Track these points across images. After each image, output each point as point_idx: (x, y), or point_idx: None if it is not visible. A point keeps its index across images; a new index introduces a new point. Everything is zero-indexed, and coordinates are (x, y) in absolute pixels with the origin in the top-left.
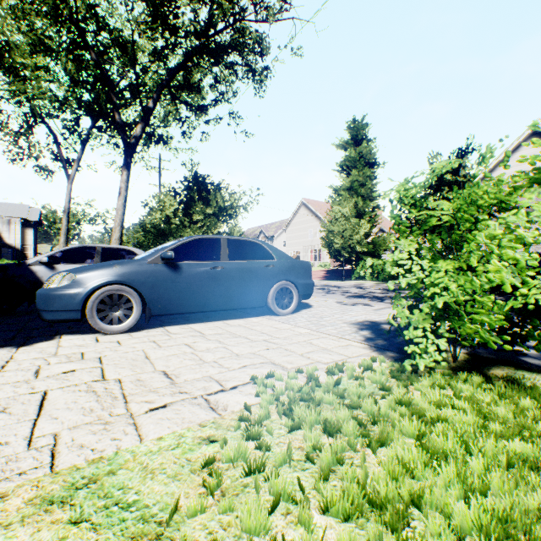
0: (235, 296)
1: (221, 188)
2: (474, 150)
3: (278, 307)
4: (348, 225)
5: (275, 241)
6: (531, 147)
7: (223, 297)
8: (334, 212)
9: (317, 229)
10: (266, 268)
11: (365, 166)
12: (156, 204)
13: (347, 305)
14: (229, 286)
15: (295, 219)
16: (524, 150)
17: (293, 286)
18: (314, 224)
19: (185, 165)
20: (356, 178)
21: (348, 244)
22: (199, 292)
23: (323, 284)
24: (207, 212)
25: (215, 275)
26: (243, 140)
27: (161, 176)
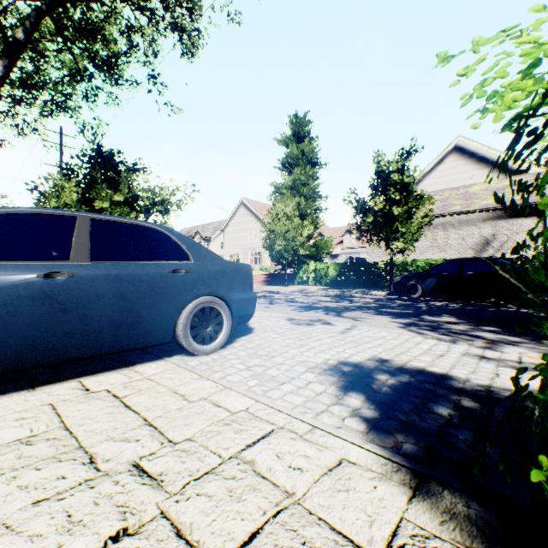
0: (104, 330)
1: (137, 169)
2: (417, 151)
3: (196, 341)
4: (291, 225)
5: (212, 242)
6: (453, 161)
7: (74, 336)
8: (276, 211)
9: (257, 231)
10: (173, 275)
11: (307, 165)
12: (51, 188)
13: (301, 325)
14: (88, 313)
15: (234, 219)
16: (447, 163)
17: (223, 305)
18: (254, 225)
19: (83, 133)
20: (298, 177)
21: (291, 246)
22: (1, 329)
23: (265, 290)
24: (116, 199)
25: (49, 290)
26: (169, 114)
27: (62, 154)
